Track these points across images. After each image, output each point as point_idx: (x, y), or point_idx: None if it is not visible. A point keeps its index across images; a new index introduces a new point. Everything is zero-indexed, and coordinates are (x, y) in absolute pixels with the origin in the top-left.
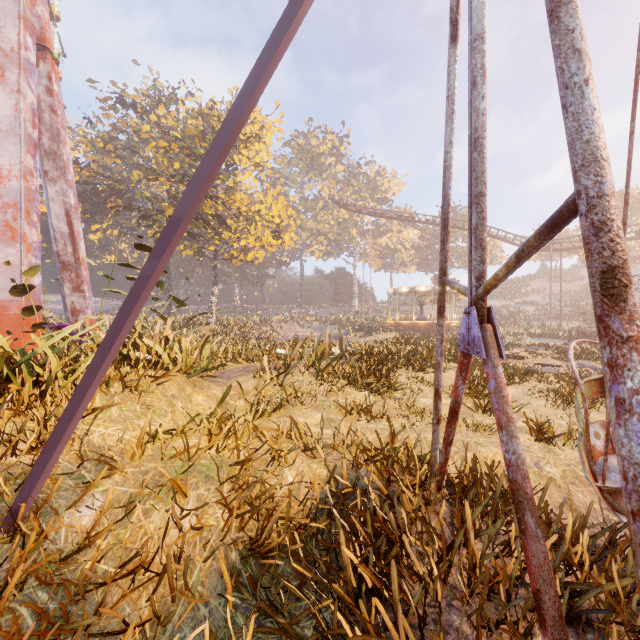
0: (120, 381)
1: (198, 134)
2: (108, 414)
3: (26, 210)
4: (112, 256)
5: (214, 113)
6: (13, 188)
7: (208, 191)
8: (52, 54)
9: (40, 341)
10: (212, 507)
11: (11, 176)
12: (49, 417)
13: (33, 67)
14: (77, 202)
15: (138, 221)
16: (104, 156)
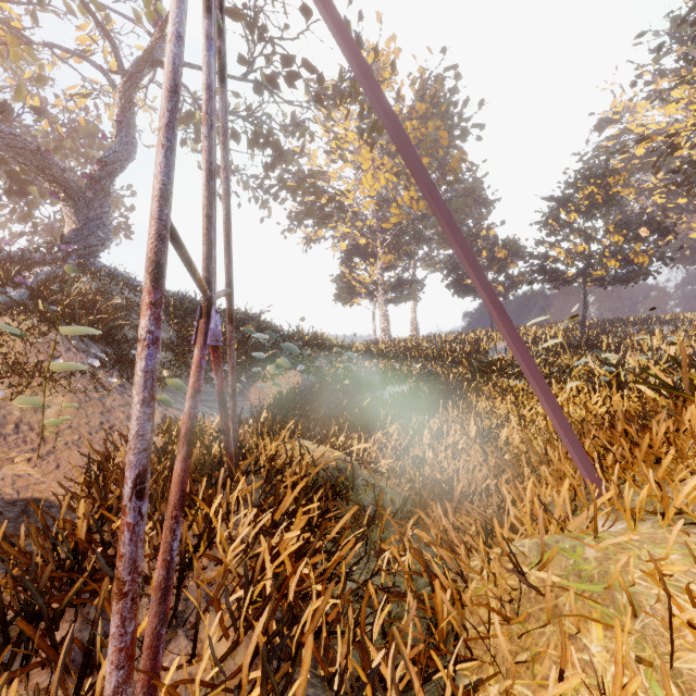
0: None
1: None
2: None
3: None
4: None
5: None
6: None
7: None
8: None
9: None
10: (499, 549)
11: None
12: (695, 439)
13: None
14: None
15: None
16: None
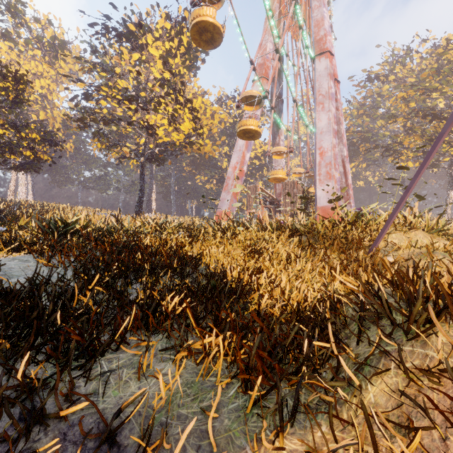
0: (393, 227)
1: (432, 73)
2: (391, 236)
3: (334, 164)
4: (360, 181)
5: (448, 47)
6: (329, 156)
7: (442, 114)
8: (337, 80)
9: (363, 209)
10: (446, 263)
11: (328, 151)
12: (374, 230)
13: (333, 95)
14: (347, 153)
15: (381, 154)
16: (357, 119)
